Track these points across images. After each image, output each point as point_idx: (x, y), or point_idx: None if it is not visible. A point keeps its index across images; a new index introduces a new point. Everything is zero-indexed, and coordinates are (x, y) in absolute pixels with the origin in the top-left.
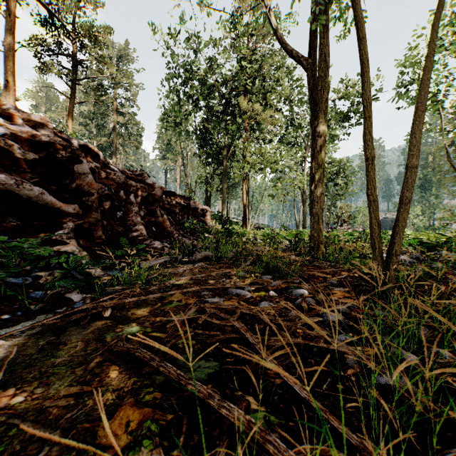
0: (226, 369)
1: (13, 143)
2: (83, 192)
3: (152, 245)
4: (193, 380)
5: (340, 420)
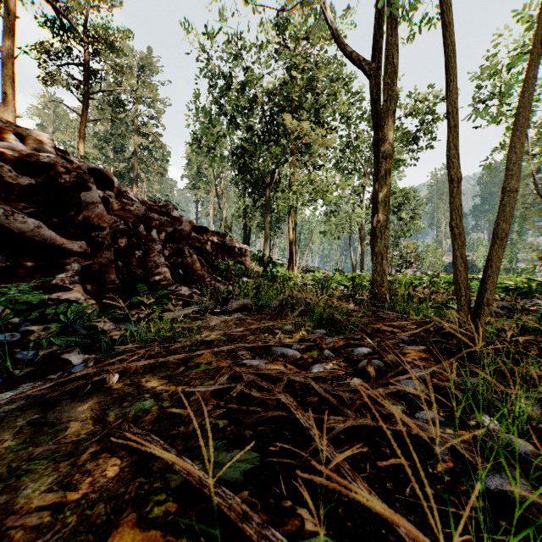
0: (269, 463)
1: (3, 164)
2: (91, 225)
3: (178, 291)
4: (221, 488)
5: None
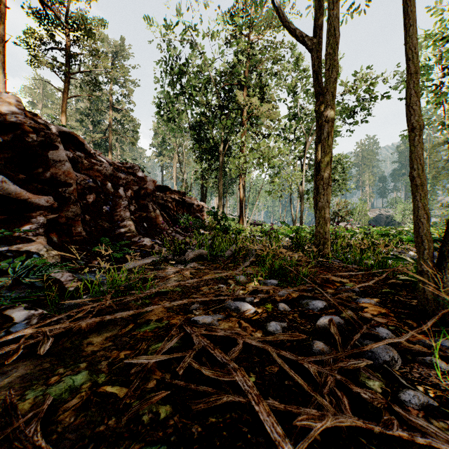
0: None
1: None
2: (59, 182)
3: (141, 242)
4: None
5: None
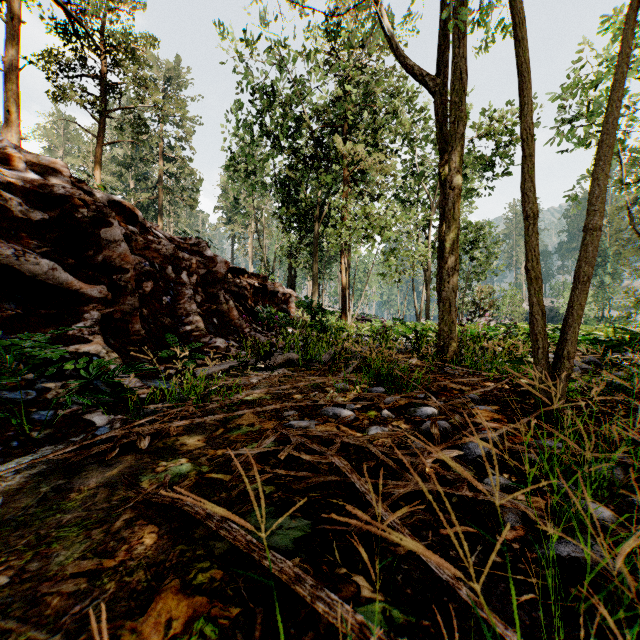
0: (321, 531)
1: (12, 196)
2: (113, 267)
3: (213, 344)
4: (271, 552)
5: (501, 614)
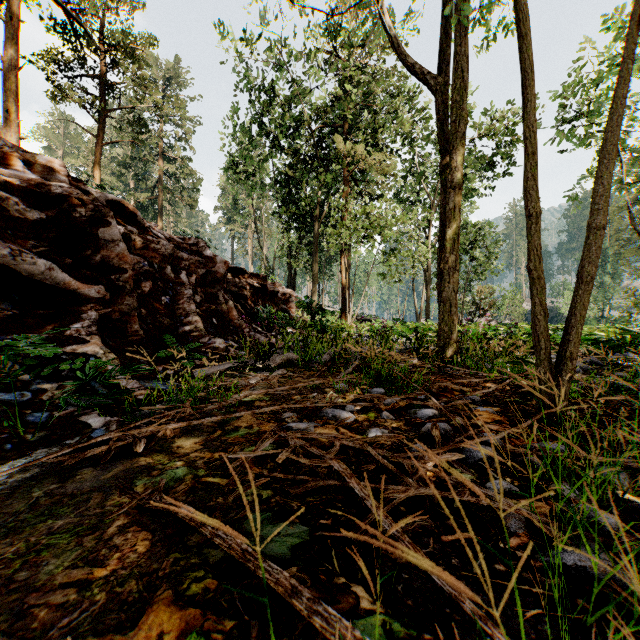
0: (319, 538)
1: (9, 196)
2: (111, 267)
3: (212, 344)
4: (267, 562)
5: (505, 627)
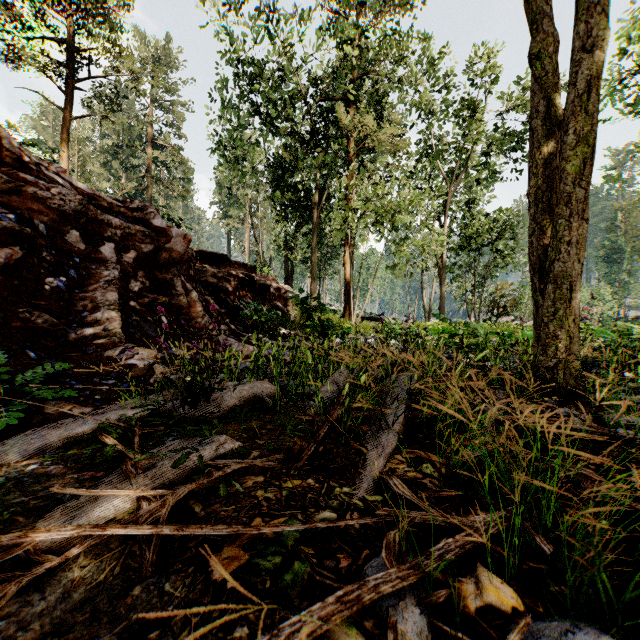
0: None
1: None
2: None
3: (125, 360)
4: None
5: None
